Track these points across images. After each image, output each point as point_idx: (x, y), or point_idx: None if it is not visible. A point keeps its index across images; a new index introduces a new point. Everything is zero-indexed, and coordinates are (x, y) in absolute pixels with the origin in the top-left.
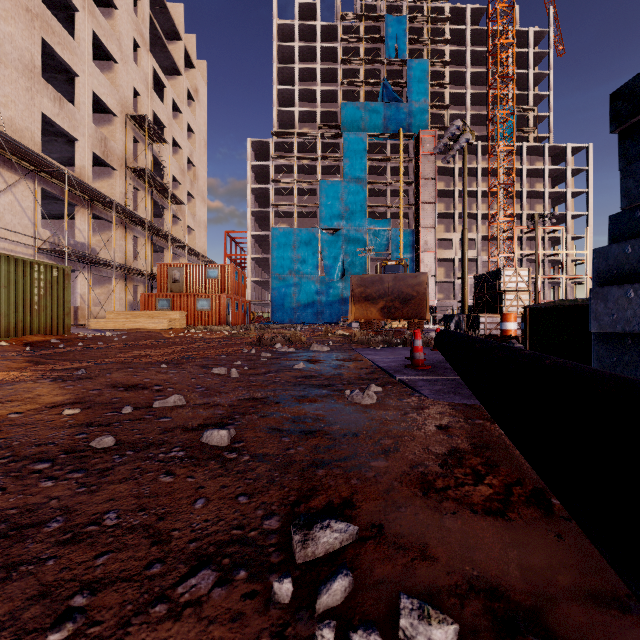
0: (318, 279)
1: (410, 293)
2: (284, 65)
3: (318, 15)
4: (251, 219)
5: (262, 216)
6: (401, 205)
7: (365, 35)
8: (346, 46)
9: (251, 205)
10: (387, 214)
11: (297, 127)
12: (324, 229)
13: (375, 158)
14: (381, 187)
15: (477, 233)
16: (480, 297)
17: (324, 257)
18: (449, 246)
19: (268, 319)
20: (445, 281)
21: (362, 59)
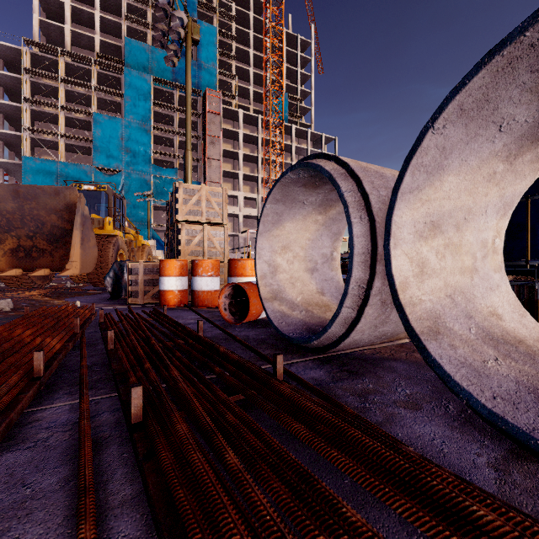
0: None
1: (59, 224)
2: None
3: None
4: None
5: (15, 142)
6: None
7: None
8: None
9: None
10: (175, 164)
11: (68, 48)
12: (100, 168)
13: (161, 104)
14: (169, 136)
15: (258, 194)
16: (168, 235)
17: None
18: (236, 203)
19: None
20: (231, 234)
21: (149, 1)
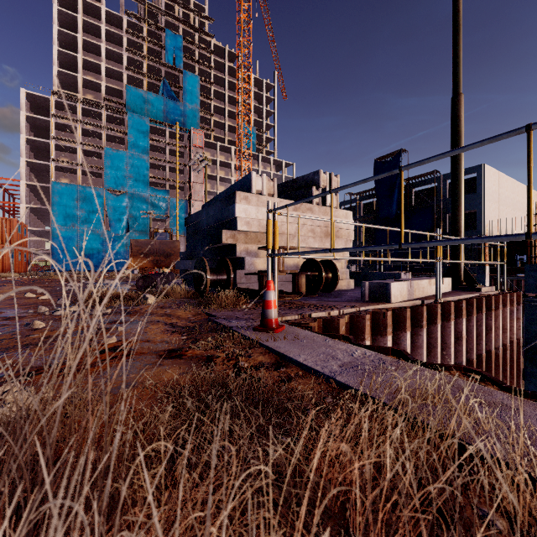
0: (103, 233)
1: (170, 252)
2: (66, 30)
3: (103, 0)
4: (25, 168)
5: (39, 167)
6: (177, 181)
7: (148, 37)
8: (131, 38)
9: (25, 154)
10: (167, 185)
11: (81, 92)
12: (109, 190)
13: (156, 140)
14: (162, 163)
15: None
16: None
17: (109, 214)
18: None
19: (47, 267)
20: None
21: (145, 55)
